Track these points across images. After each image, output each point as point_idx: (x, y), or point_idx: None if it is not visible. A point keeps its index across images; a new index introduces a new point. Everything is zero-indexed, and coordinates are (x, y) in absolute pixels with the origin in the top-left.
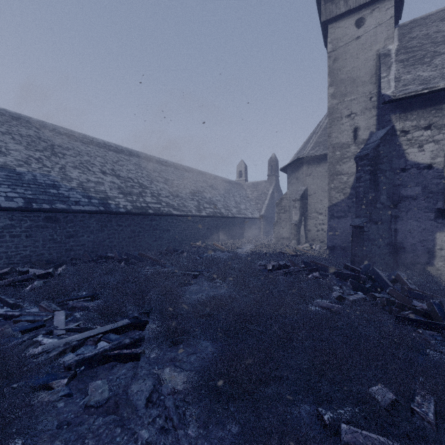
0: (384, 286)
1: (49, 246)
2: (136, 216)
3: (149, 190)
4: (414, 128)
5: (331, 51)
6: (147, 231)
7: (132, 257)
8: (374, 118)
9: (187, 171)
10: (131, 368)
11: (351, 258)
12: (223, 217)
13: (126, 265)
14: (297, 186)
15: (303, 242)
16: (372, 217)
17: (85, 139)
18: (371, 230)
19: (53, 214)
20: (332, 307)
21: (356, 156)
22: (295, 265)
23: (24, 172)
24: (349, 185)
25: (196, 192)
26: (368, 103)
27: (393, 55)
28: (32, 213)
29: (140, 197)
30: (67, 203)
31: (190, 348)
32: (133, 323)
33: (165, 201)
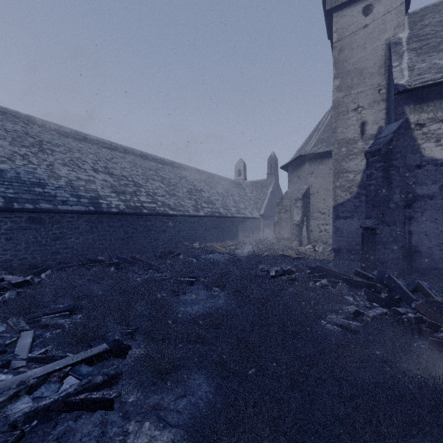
0: (404, 297)
1: (33, 249)
2: (129, 216)
3: (144, 188)
4: (431, 120)
5: (336, 41)
6: (142, 232)
7: (123, 261)
8: (383, 112)
9: (184, 169)
10: (99, 422)
11: (361, 262)
12: (222, 217)
13: (117, 270)
14: (299, 185)
15: (305, 243)
16: (385, 219)
17: (77, 135)
18: (384, 232)
19: (37, 214)
20: (349, 325)
21: (366, 151)
22: (301, 270)
23: (6, 169)
24: (356, 183)
25: (194, 191)
26: (377, 95)
27: (405, 43)
28: (13, 214)
29: (134, 196)
30: (53, 202)
31: (180, 387)
32: (111, 349)
33: (161, 201)
